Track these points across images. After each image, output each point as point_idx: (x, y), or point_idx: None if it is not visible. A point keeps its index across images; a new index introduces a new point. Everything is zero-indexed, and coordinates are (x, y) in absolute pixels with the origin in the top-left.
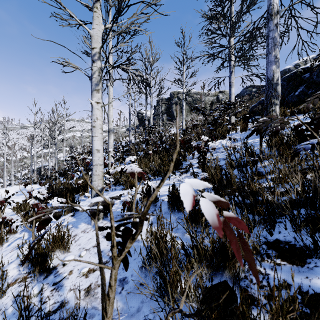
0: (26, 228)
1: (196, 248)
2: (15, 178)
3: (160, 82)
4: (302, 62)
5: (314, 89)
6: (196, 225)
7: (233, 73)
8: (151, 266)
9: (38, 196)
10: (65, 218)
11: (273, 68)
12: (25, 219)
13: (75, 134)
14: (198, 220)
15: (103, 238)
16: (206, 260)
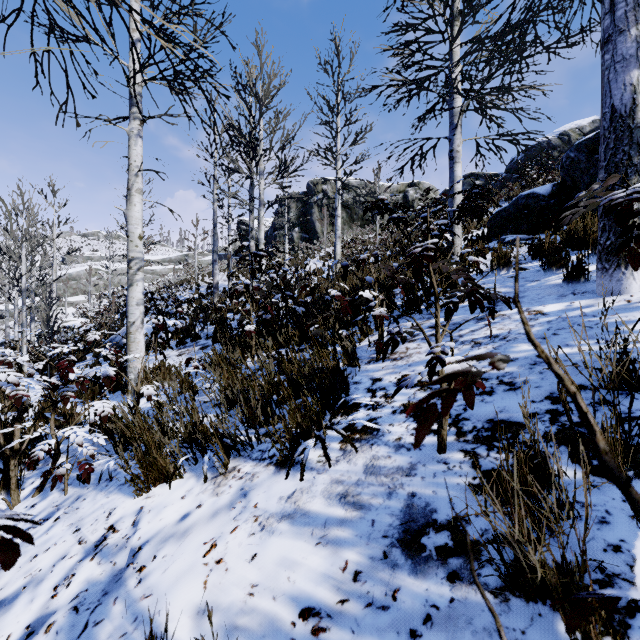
0: None
1: None
2: None
3: (283, 144)
4: (573, 130)
5: None
6: None
7: (459, 130)
8: None
9: None
10: None
11: (632, 77)
12: None
13: (98, 265)
14: None
15: None
16: None
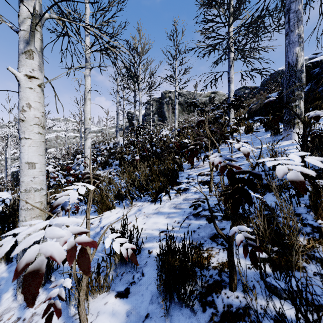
0: None
1: None
2: None
3: (150, 76)
4: None
5: None
6: None
7: (232, 68)
8: None
9: None
10: None
11: (296, 50)
12: None
13: (60, 134)
14: None
15: None
16: None
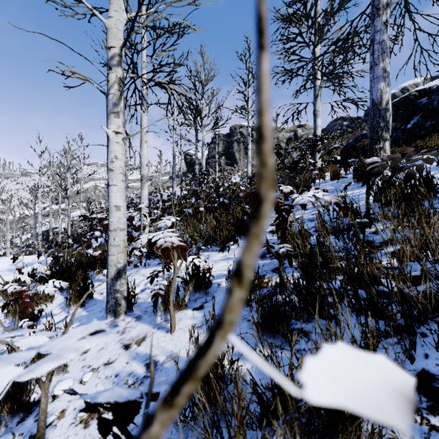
0: (12, 325)
1: (278, 387)
2: (12, 246)
3: (216, 110)
4: (411, 85)
5: (435, 120)
6: (274, 334)
7: (319, 98)
8: (196, 418)
9: (22, 279)
10: (70, 310)
11: (380, 86)
12: (12, 311)
13: (98, 183)
14: (277, 325)
15: (122, 349)
16: (300, 421)
